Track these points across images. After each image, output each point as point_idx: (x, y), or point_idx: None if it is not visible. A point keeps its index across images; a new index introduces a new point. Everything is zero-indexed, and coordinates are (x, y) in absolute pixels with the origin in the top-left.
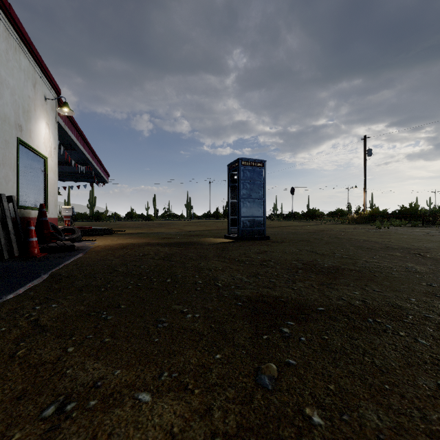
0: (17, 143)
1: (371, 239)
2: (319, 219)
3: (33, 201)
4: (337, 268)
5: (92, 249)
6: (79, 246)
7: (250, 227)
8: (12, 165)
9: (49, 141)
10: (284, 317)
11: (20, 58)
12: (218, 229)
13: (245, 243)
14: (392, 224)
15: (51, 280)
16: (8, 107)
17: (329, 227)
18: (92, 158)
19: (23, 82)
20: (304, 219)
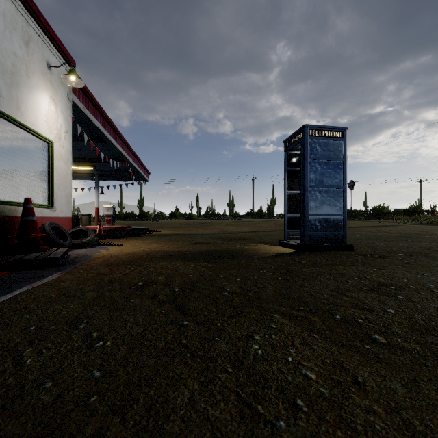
0: None
1: None
2: (389, 218)
3: (26, 195)
4: None
5: (89, 262)
6: (80, 255)
7: (322, 230)
8: None
9: (57, 121)
10: None
11: None
12: (266, 231)
13: (318, 256)
14: None
15: None
16: None
17: (419, 228)
18: (127, 152)
19: (1, 31)
20: (367, 218)
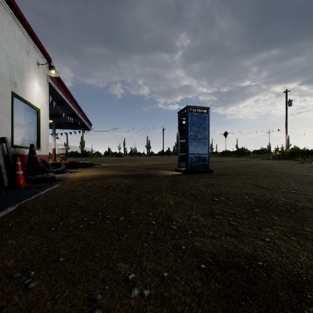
0: (12, 96)
1: (303, 173)
2: (247, 156)
3: (27, 142)
4: (295, 206)
5: (69, 179)
6: (61, 177)
7: (196, 162)
8: (7, 113)
9: (42, 96)
10: (282, 312)
11: (14, 30)
12: (170, 164)
13: (193, 175)
14: (312, 160)
15: (13, 214)
16: (3, 67)
17: (258, 162)
18: (78, 111)
19: (17, 49)
20: (235, 156)
